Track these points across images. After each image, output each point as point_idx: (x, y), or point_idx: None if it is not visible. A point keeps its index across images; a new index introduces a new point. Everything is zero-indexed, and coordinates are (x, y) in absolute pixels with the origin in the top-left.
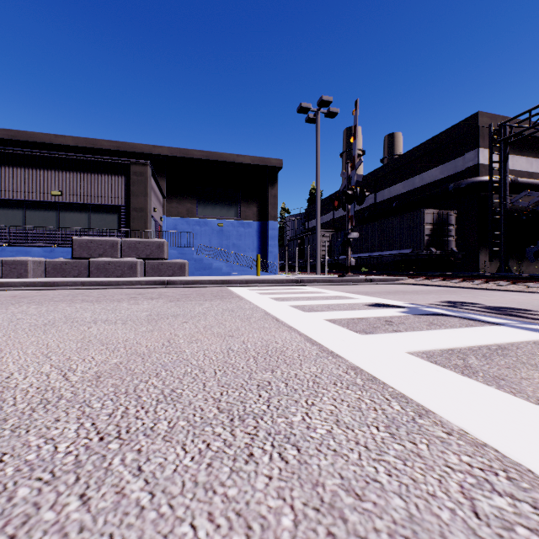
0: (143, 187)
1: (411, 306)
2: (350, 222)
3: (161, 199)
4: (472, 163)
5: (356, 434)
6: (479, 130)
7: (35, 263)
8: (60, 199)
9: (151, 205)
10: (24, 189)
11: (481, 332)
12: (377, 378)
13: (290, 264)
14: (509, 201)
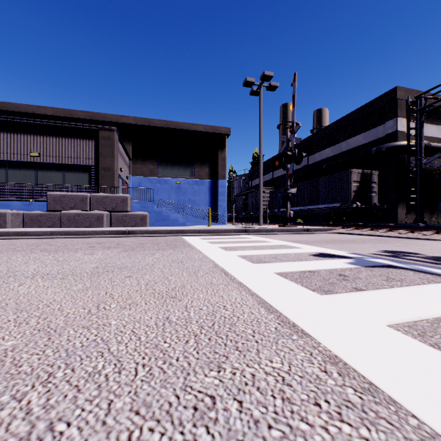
0: (110, 149)
1: (355, 257)
2: (289, 179)
3: (127, 160)
4: (391, 130)
5: None
6: (397, 102)
7: (13, 215)
8: (38, 159)
9: (117, 165)
10: (7, 150)
11: None
12: (377, 386)
13: (236, 215)
14: (424, 162)
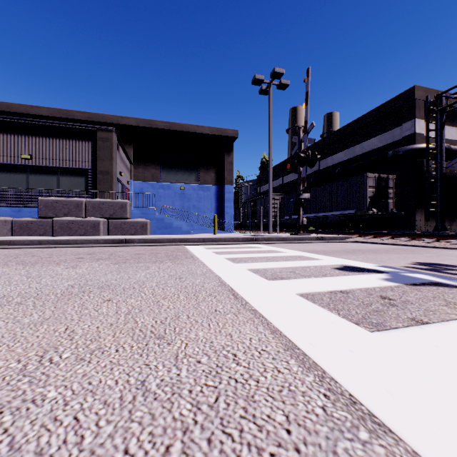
0: (109, 152)
1: (389, 271)
2: (302, 184)
3: (128, 164)
4: (408, 133)
5: None
6: (415, 103)
7: (0, 222)
8: (30, 162)
9: (116, 168)
10: None
11: None
12: None
13: (244, 223)
14: (444, 166)
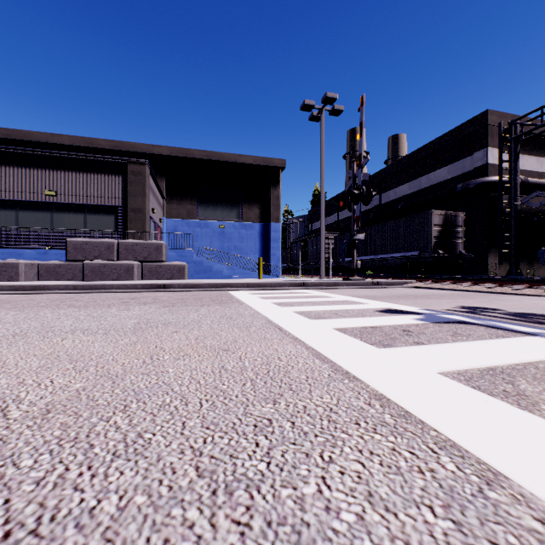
0: (141, 187)
1: (427, 313)
2: (356, 223)
3: (160, 200)
4: (480, 163)
5: (402, 523)
6: (488, 129)
7: (27, 265)
8: (54, 199)
9: (149, 205)
10: (17, 188)
11: (517, 344)
12: (411, 413)
13: (293, 266)
14: (519, 202)
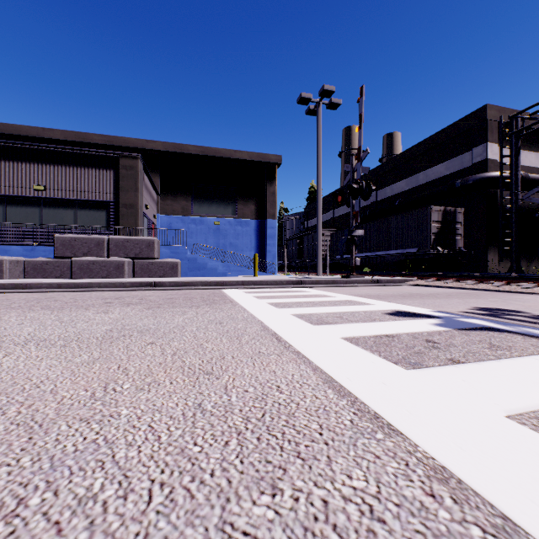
0: (133, 182)
1: (443, 316)
2: (355, 219)
3: (154, 196)
4: (479, 159)
5: None
6: (488, 124)
7: (12, 262)
8: (43, 194)
9: (142, 201)
10: (5, 183)
11: None
12: (515, 523)
13: (289, 263)
14: (520, 198)
